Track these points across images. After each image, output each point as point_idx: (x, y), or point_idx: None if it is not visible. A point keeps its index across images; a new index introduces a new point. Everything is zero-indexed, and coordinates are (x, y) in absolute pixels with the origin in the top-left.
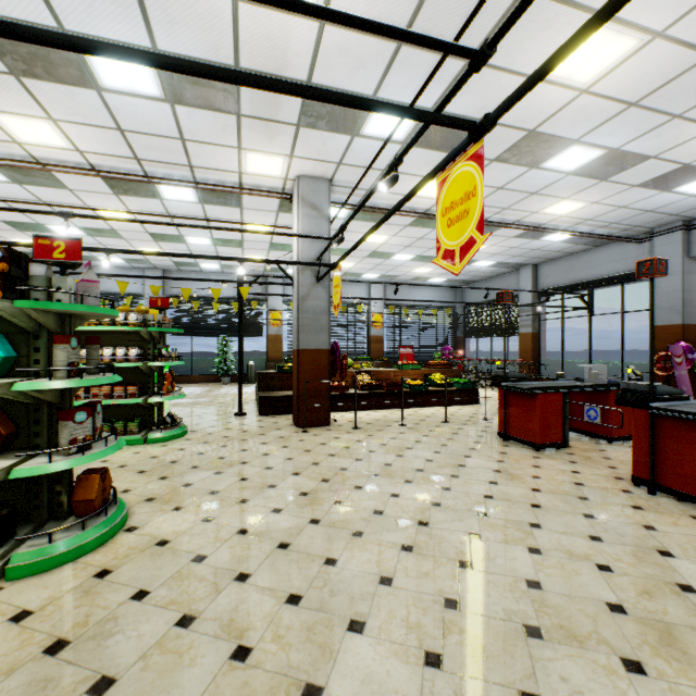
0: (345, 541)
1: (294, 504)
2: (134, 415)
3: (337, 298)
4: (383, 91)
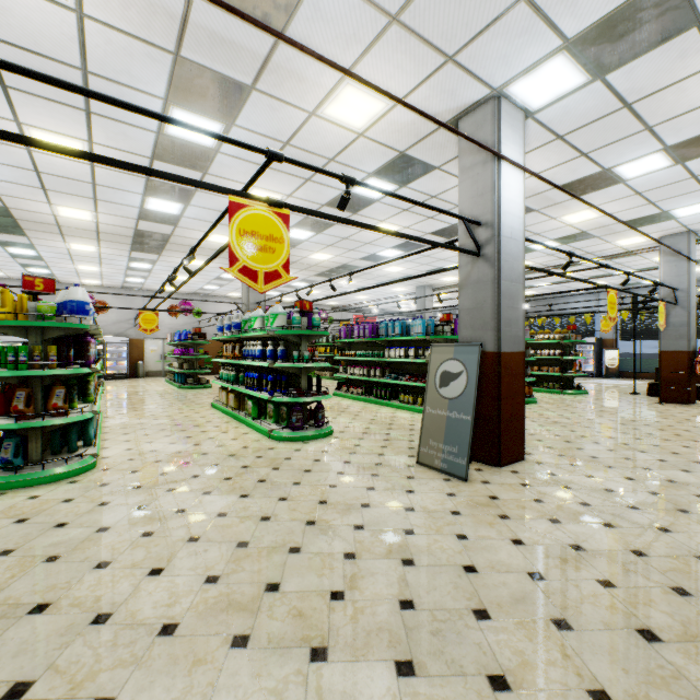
0: (593, 416)
1: (592, 411)
2: (559, 382)
3: (659, 321)
4: (666, 209)
